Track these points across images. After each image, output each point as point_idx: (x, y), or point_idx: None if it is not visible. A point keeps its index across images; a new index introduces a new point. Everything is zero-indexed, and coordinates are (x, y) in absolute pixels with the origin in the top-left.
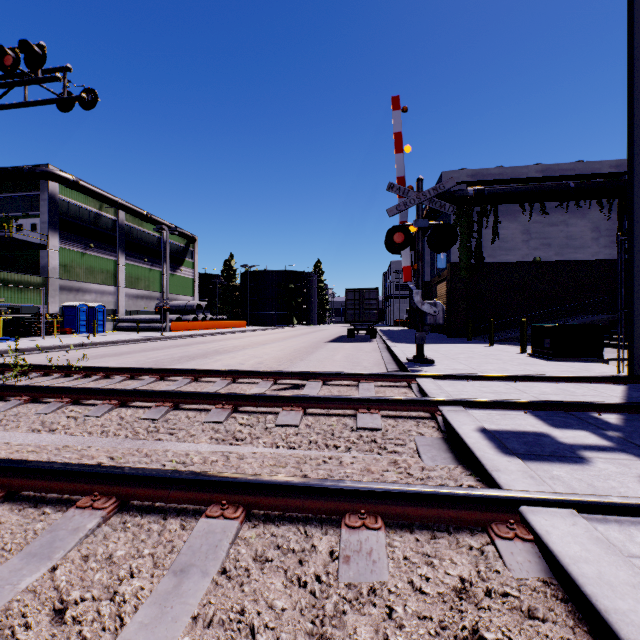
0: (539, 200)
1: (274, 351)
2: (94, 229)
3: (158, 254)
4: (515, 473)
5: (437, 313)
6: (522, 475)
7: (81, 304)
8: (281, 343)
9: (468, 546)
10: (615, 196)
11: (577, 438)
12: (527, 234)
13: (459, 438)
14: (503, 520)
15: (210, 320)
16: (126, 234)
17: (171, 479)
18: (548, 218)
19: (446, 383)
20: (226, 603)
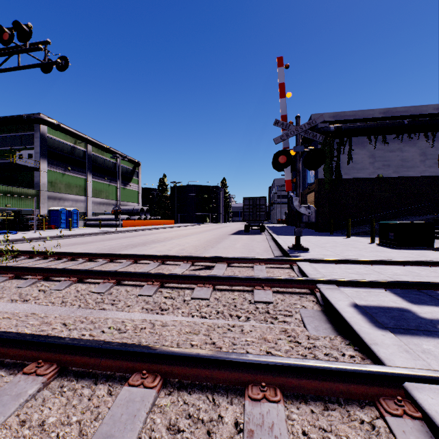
0: (382, 133)
1: (193, 241)
2: (71, 157)
3: (114, 174)
4: (391, 347)
5: (310, 214)
6: (398, 349)
7: (62, 208)
8: (198, 235)
9: (360, 421)
10: (437, 130)
11: (434, 313)
12: (373, 158)
13: (337, 312)
14: (389, 394)
15: (149, 219)
16: (92, 160)
17: (102, 349)
18: (388, 146)
19: (319, 266)
20: None
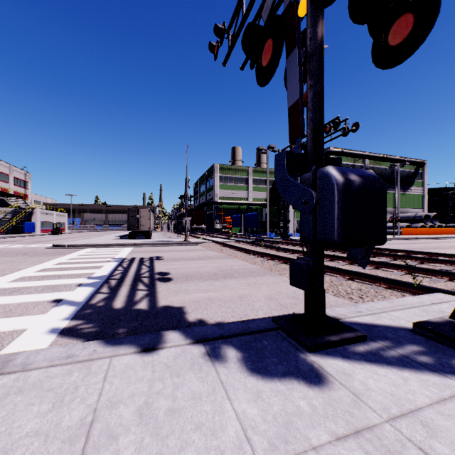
0: None
1: None
2: None
3: (391, 181)
4: None
5: None
6: None
7: None
8: None
9: None
10: None
11: None
12: None
13: None
14: None
15: (437, 227)
16: None
17: (389, 264)
18: None
19: None
20: (398, 277)
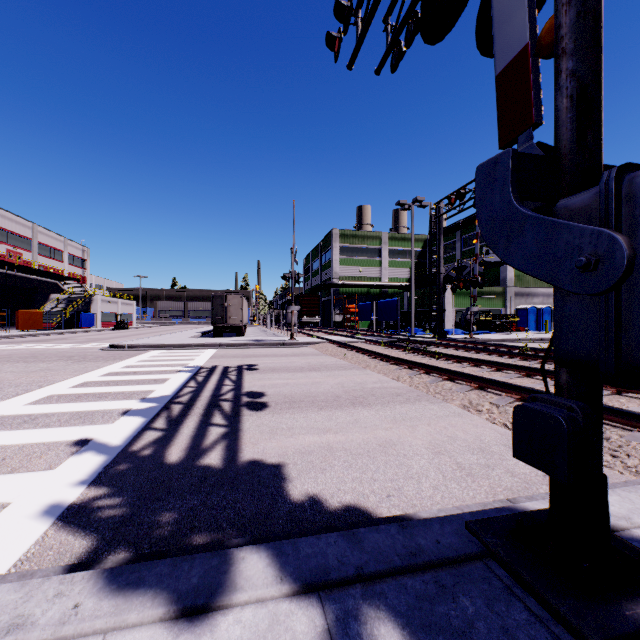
0: None
1: None
2: None
3: None
4: None
5: None
6: None
7: (530, 306)
8: None
9: None
10: None
11: None
12: None
13: None
14: None
15: None
16: None
17: None
18: None
19: None
20: None
